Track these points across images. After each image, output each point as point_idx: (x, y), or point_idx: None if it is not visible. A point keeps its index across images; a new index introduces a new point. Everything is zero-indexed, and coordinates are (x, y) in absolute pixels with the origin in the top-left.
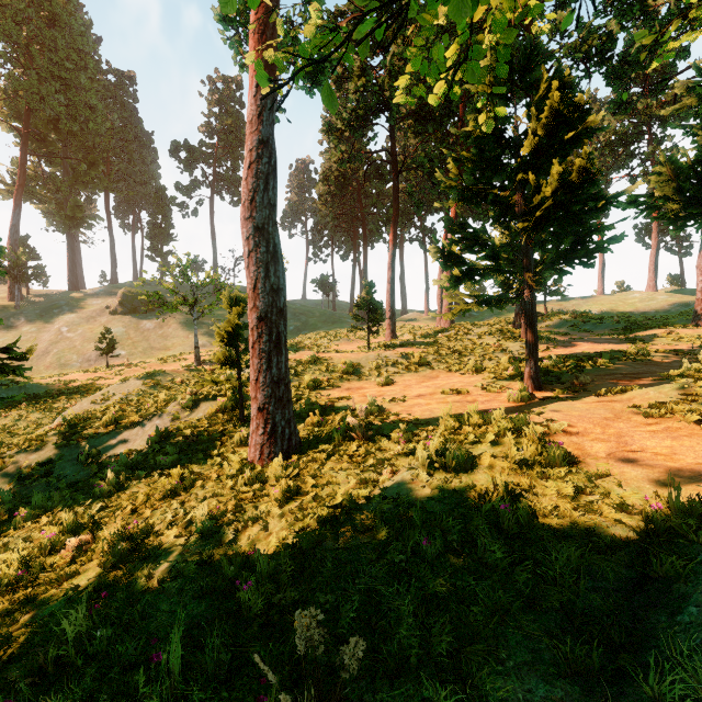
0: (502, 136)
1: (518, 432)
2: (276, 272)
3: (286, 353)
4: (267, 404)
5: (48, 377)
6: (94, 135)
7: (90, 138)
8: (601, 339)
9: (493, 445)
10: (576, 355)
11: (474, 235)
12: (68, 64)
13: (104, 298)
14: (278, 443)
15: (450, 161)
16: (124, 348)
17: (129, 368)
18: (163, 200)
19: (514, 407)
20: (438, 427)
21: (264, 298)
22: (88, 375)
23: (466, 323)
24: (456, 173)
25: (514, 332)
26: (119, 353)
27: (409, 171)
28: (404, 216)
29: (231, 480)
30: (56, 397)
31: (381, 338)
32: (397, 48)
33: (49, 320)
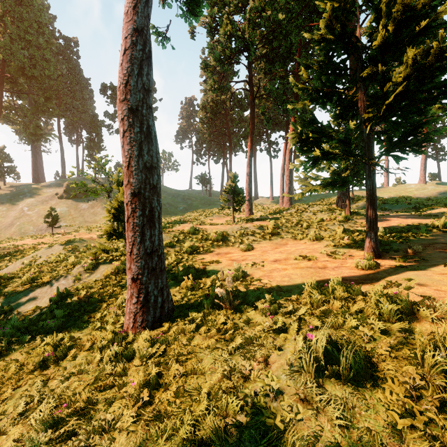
0: (350, 40)
1: (400, 314)
2: (150, 151)
3: (160, 227)
4: (140, 274)
5: (8, 242)
6: (50, 79)
7: (47, 81)
8: (404, 215)
9: (381, 335)
10: (395, 227)
11: (321, 128)
12: (30, 30)
13: (55, 188)
14: (150, 312)
15: (302, 67)
16: (66, 221)
17: (65, 235)
18: (96, 123)
19: (365, 275)
20: (300, 295)
21: (138, 175)
22: (35, 241)
23: (302, 204)
24: (307, 77)
25: (340, 210)
26: (62, 225)
27: (261, 100)
28: (256, 134)
29: (102, 352)
30: (3, 258)
31: (241, 215)
32: (254, 4)
33: (16, 203)
